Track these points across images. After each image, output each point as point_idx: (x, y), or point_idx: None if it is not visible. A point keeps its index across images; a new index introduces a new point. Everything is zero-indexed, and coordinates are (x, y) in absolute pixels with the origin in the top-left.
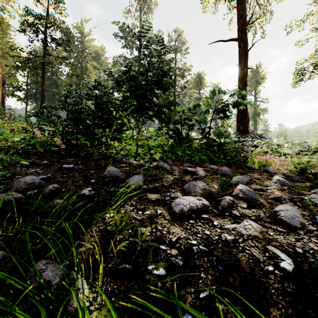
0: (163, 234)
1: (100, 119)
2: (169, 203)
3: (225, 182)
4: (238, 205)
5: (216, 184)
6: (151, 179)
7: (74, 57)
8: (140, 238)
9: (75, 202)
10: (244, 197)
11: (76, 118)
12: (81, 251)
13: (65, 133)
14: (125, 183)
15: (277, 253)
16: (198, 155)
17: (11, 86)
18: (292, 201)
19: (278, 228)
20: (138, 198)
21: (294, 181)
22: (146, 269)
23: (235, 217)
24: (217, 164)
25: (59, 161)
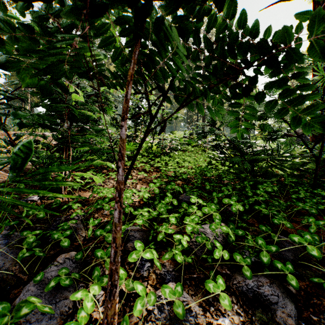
0: None
1: None
2: None
3: None
4: None
5: None
6: None
7: None
8: None
9: None
10: None
11: None
12: None
13: None
14: None
15: None
16: None
17: None
18: None
19: None
20: None
21: None
22: None
23: None
24: None
25: None
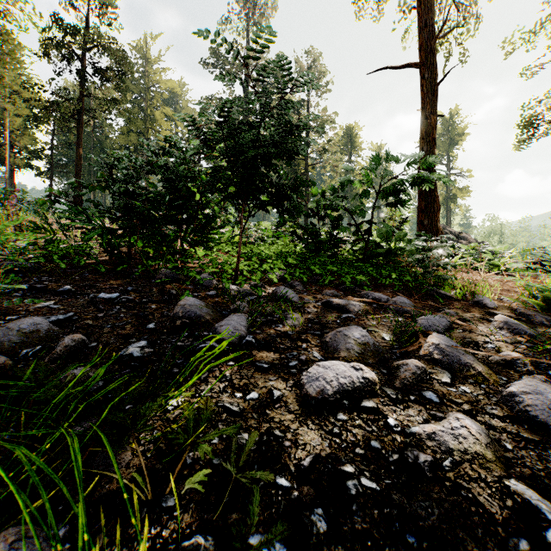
0: (285, 448)
1: (169, 209)
2: (297, 375)
3: (405, 328)
4: (433, 377)
5: (386, 330)
6: (263, 321)
7: (133, 100)
8: (237, 459)
9: (112, 372)
10: (443, 360)
11: (125, 206)
12: (108, 493)
13: (105, 234)
14: (213, 331)
15: (532, 501)
16: (349, 273)
17: (25, 151)
18: (539, 369)
19: (522, 433)
20: (236, 363)
21: (535, 324)
22: (245, 544)
23: (429, 405)
24: (386, 289)
25: (94, 286)
